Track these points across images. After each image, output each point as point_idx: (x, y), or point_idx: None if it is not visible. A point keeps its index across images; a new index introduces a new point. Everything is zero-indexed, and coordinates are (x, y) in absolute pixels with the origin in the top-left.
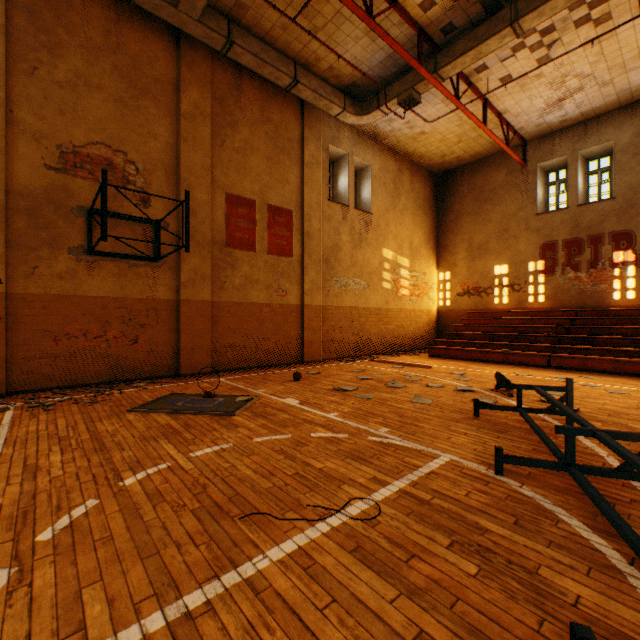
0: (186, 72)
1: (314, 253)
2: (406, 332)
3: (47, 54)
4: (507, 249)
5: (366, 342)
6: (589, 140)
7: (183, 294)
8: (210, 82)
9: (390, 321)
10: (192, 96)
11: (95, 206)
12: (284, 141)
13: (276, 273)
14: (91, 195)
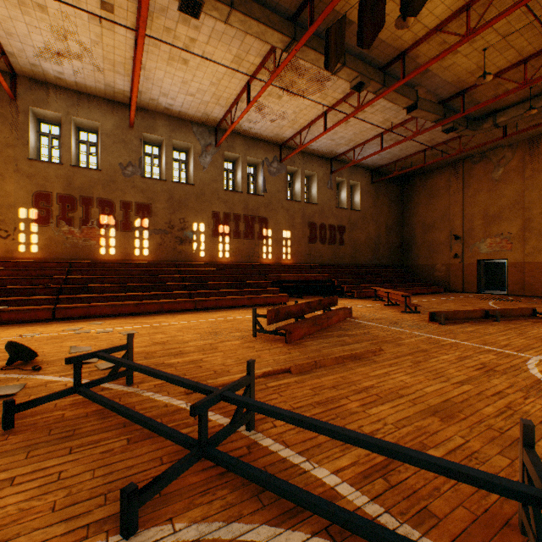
0: None
1: None
2: None
3: None
4: None
5: None
6: (83, 111)
7: None
8: None
9: None
10: None
11: None
12: None
13: None
14: None
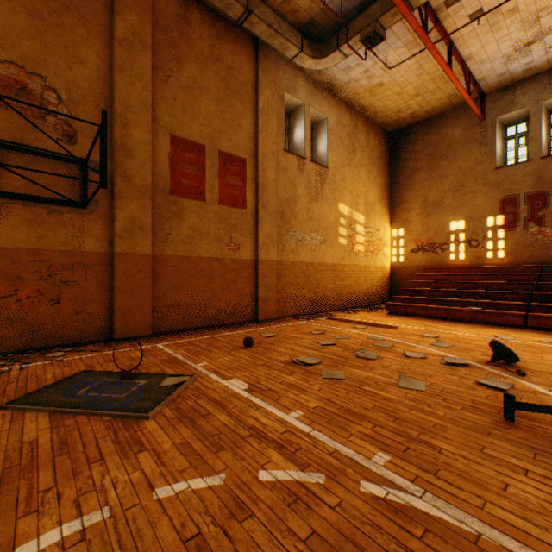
0: None
1: (269, 205)
2: (361, 288)
3: None
4: (464, 204)
5: (322, 298)
6: None
7: (118, 246)
8: (151, 7)
9: (346, 277)
10: (129, 20)
11: (2, 137)
12: (237, 84)
13: (228, 225)
14: None
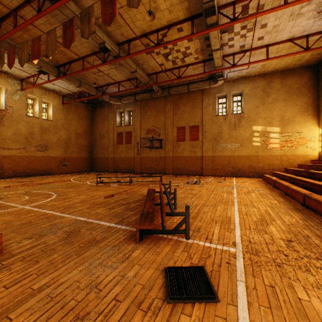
0: (166, 102)
1: (207, 137)
2: (276, 167)
3: (145, 114)
4: None
5: (239, 171)
6: None
7: (166, 155)
8: (172, 101)
9: (259, 161)
10: (168, 107)
11: (151, 139)
12: (195, 104)
13: (192, 146)
14: (151, 137)
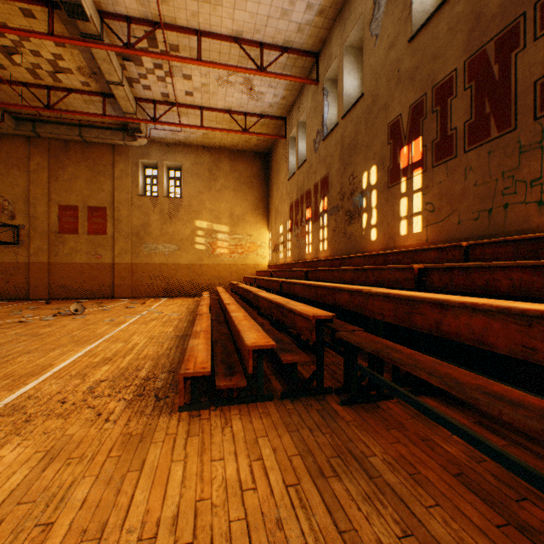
0: (33, 150)
1: (123, 231)
2: (225, 281)
3: None
4: (282, 211)
5: (177, 287)
6: (300, 109)
7: (32, 259)
8: (47, 150)
9: (205, 273)
10: (37, 161)
11: None
12: (101, 167)
13: (94, 245)
14: None
